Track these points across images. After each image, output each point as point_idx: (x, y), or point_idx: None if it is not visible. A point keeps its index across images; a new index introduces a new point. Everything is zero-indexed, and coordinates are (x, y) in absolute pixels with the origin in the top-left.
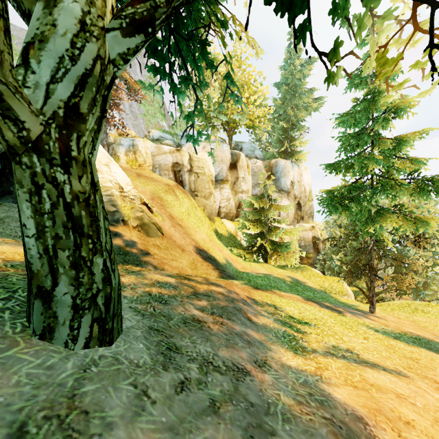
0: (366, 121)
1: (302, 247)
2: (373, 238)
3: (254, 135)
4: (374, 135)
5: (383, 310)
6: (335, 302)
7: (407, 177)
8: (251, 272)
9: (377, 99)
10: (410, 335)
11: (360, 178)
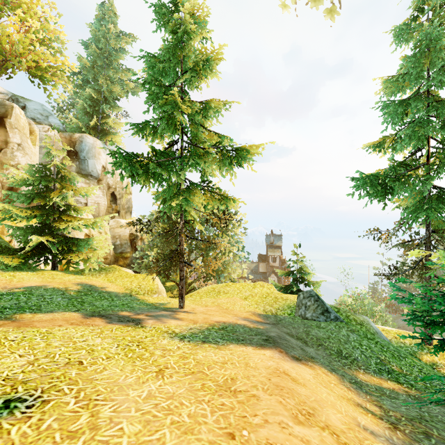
0: (176, 78)
1: (118, 246)
2: (183, 218)
3: (45, 90)
4: (184, 97)
5: (193, 300)
6: (140, 305)
7: (214, 146)
8: (2, 289)
9: (186, 45)
10: (218, 326)
11: (170, 145)
